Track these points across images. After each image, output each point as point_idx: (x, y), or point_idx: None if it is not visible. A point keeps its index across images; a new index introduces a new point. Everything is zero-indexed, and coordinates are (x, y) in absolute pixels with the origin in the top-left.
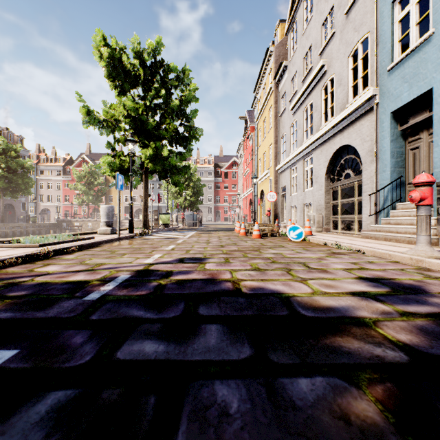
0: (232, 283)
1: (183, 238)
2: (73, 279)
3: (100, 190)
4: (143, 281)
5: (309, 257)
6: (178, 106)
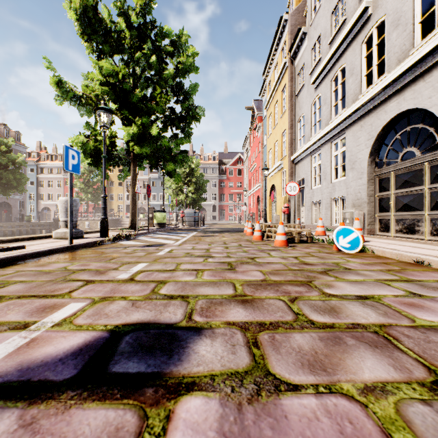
0: None
1: (172, 244)
2: None
3: (99, 187)
4: None
5: None
6: (173, 77)
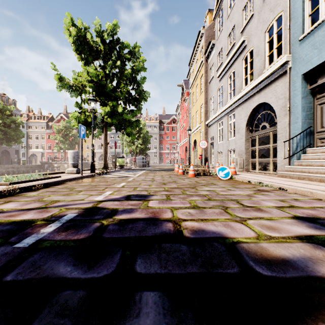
0: (173, 224)
1: (133, 176)
2: (20, 218)
3: (73, 140)
4: (86, 221)
5: (240, 194)
6: (130, 74)
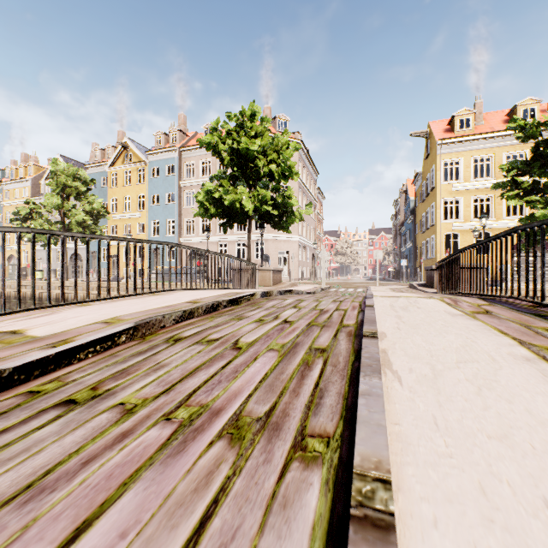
0: None
1: None
2: None
3: None
4: None
5: None
6: None
